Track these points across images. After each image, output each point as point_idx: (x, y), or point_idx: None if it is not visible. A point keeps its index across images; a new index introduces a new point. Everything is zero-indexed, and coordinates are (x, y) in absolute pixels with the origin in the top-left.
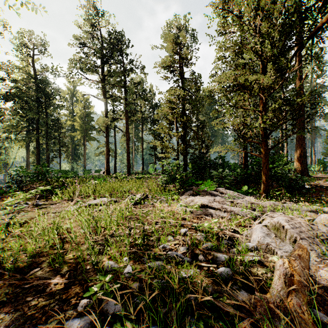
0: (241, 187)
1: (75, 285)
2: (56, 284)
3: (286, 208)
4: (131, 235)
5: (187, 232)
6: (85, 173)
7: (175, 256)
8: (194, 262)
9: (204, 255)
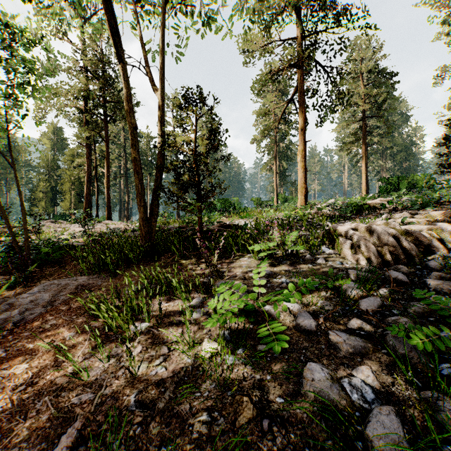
0: None
1: None
2: None
3: None
4: None
5: None
6: None
7: None
8: None
9: None
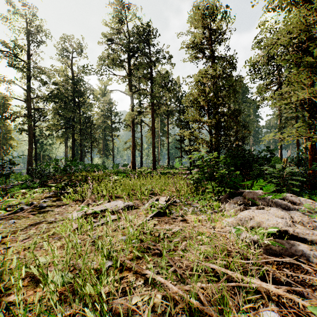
0: (305, 189)
1: None
2: None
3: None
4: None
5: None
6: (114, 167)
7: None
8: None
9: None
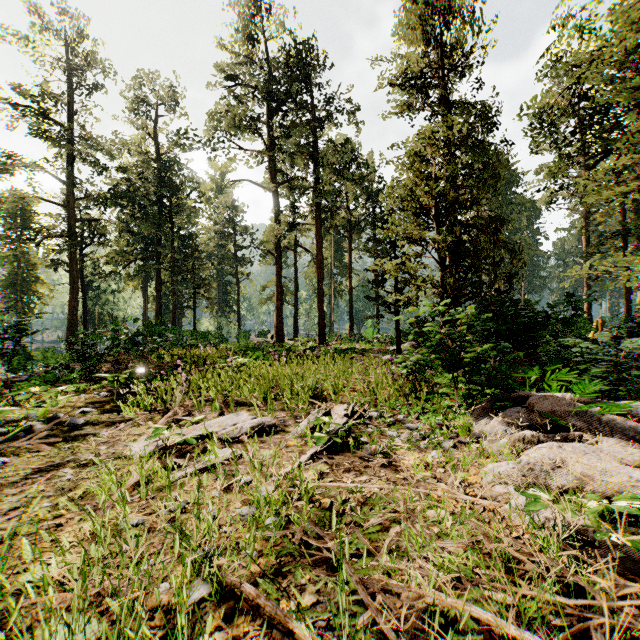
0: None
1: None
2: None
3: None
4: None
5: None
6: (240, 338)
7: None
8: None
9: None
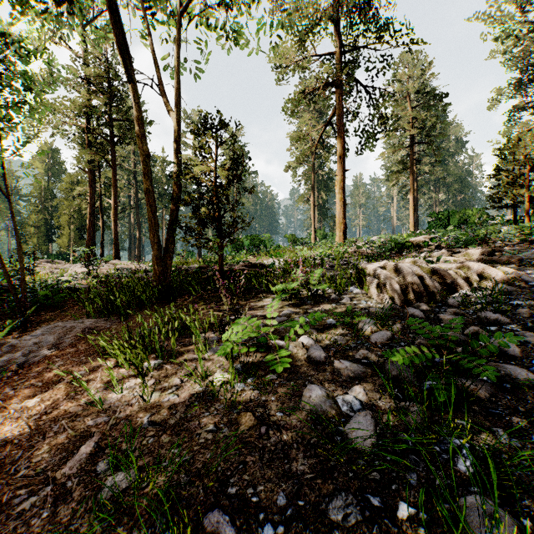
0: None
1: None
2: None
3: None
4: None
5: None
6: None
7: None
8: None
9: None
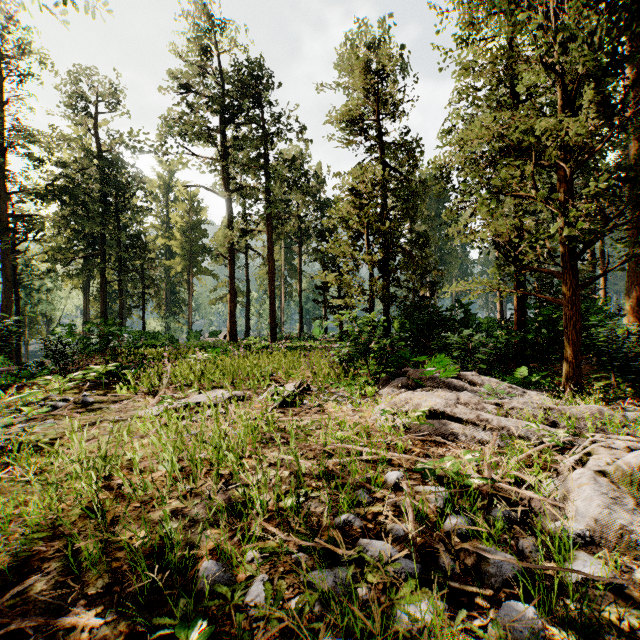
0: (510, 369)
1: (116, 636)
2: (68, 630)
3: (635, 424)
4: (270, 485)
5: (403, 483)
6: (191, 339)
7: (376, 554)
8: (435, 589)
9: (453, 554)
